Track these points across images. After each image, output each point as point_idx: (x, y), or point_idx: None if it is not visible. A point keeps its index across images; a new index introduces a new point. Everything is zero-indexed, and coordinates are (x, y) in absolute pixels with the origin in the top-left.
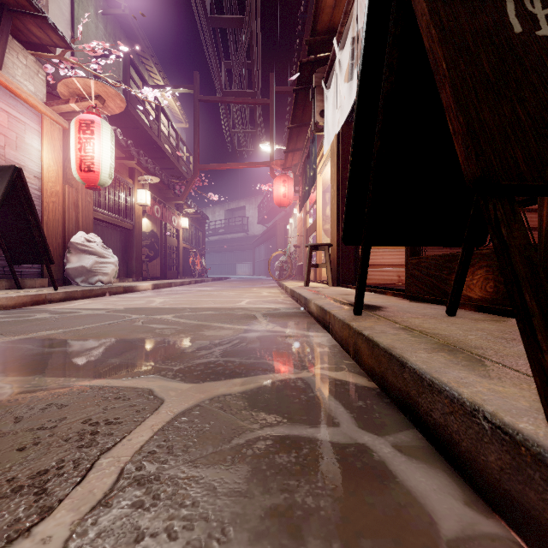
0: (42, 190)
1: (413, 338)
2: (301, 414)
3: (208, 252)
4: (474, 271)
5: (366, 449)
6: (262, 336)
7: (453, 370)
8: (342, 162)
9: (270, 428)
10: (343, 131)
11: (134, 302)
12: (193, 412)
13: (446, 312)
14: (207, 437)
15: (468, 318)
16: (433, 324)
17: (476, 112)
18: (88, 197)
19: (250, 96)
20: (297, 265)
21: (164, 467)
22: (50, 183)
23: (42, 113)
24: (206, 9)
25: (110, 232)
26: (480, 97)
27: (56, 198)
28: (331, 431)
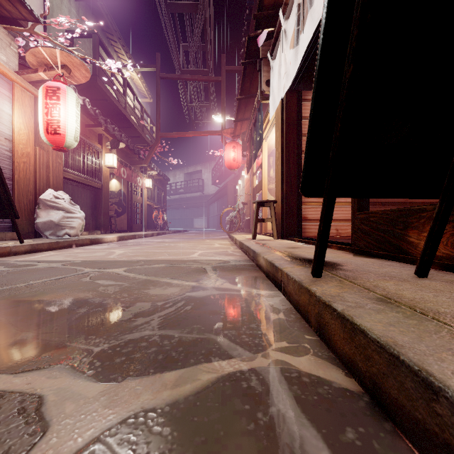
0: (13, 151)
1: (410, 321)
2: None
3: (170, 208)
4: None
5: None
6: (210, 296)
7: None
8: (286, 126)
9: None
10: (287, 98)
11: (95, 254)
12: None
13: (416, 273)
14: None
15: (445, 282)
16: (413, 291)
17: None
18: (59, 159)
19: (204, 74)
20: (245, 219)
21: None
22: (20, 145)
23: (13, 81)
24: None
25: (81, 190)
26: None
27: (26, 158)
28: None
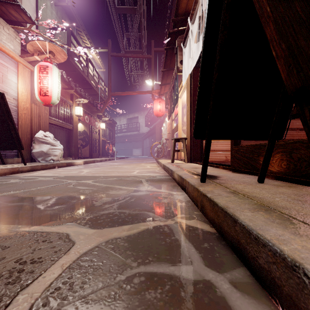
0: (18, 106)
1: (239, 200)
2: (166, 254)
3: (117, 142)
4: (274, 155)
5: (211, 286)
6: (144, 195)
7: (271, 227)
8: (193, 90)
9: (143, 266)
10: (194, 72)
11: (71, 172)
12: (93, 252)
13: (257, 181)
14: (99, 275)
15: (272, 185)
16: (251, 189)
17: (294, 40)
18: (46, 111)
19: (140, 53)
20: (167, 150)
21: (63, 303)
22: (22, 102)
23: (18, 61)
24: (115, 3)
25: (59, 131)
26: (296, 30)
27: (26, 111)
28: (186, 268)
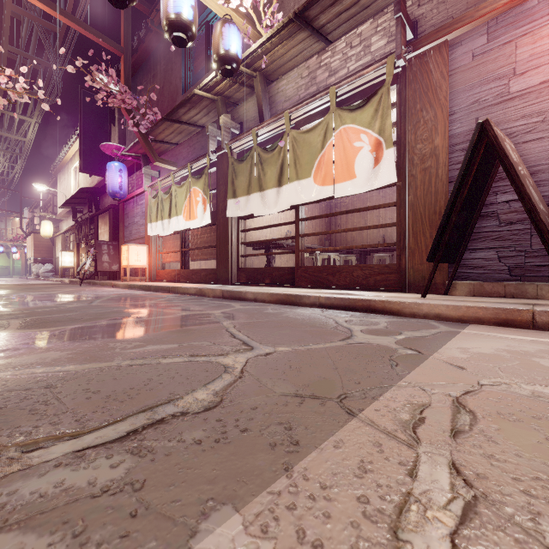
0: None
1: None
2: None
3: None
4: None
5: None
6: None
7: None
8: None
9: None
10: None
11: None
12: None
13: None
14: None
15: None
16: None
17: None
18: None
19: None
20: None
21: None
22: None
23: None
24: None
25: None
26: None
27: None
28: None
